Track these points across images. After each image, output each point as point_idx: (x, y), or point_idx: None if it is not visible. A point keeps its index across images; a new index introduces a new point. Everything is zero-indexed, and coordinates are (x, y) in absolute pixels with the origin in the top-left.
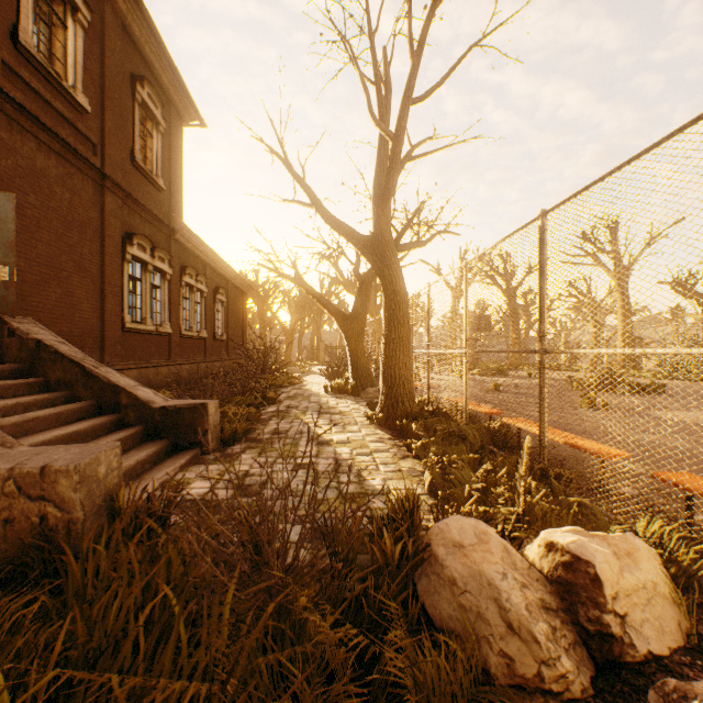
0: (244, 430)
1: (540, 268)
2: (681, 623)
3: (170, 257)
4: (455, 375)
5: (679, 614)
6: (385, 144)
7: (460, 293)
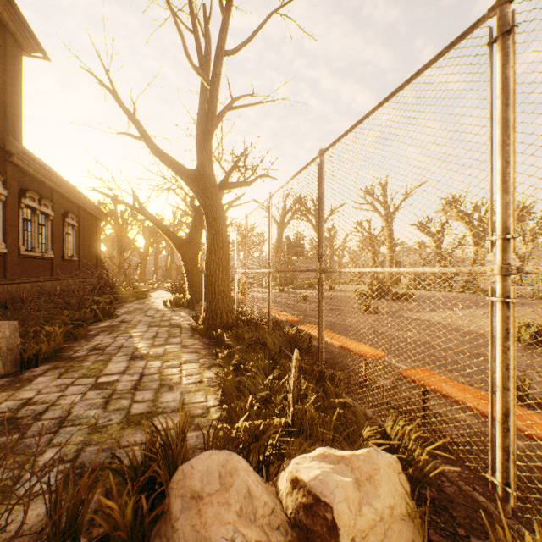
0: (57, 348)
1: (319, 199)
2: (415, 540)
3: (5, 179)
4: (277, 289)
5: (414, 529)
6: (206, 90)
7: (284, 227)
